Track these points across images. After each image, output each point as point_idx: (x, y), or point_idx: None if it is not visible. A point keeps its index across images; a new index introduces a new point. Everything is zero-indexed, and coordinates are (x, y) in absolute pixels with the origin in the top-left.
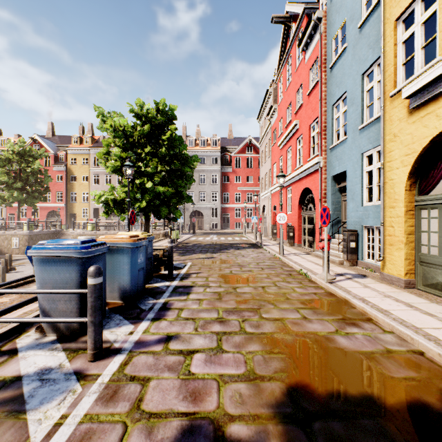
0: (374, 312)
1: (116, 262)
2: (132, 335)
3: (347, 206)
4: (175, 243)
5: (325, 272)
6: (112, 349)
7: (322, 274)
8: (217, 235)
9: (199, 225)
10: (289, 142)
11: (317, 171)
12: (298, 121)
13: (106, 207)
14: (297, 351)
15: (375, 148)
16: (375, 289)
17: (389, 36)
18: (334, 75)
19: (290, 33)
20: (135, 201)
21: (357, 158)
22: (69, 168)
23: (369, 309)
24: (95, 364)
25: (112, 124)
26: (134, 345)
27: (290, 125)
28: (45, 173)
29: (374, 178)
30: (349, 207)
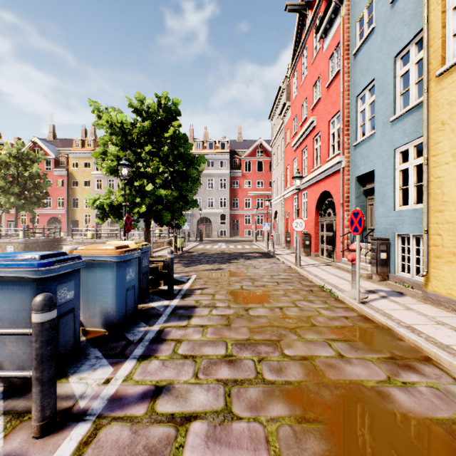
0: (434, 349)
1: (97, 280)
2: (107, 386)
3: (375, 210)
4: (180, 252)
5: (357, 290)
6: (74, 411)
7: (351, 292)
8: (226, 243)
9: (206, 232)
10: (305, 142)
11: (338, 172)
12: (315, 118)
13: (101, 212)
14: (341, 418)
15: (412, 142)
16: (421, 312)
17: (435, 2)
18: (359, 62)
19: (305, 22)
20: (134, 205)
21: (388, 155)
22: (70, 173)
23: (425, 343)
24: (41, 443)
25: (108, 120)
26: (106, 404)
27: (306, 123)
28: (44, 178)
29: (411, 177)
30: (378, 212)
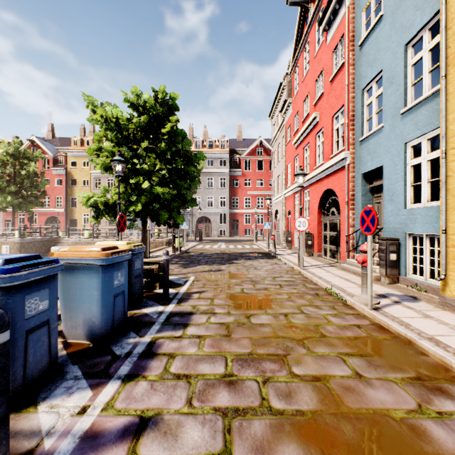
0: None
1: (81, 286)
2: (82, 417)
3: (384, 209)
4: (179, 252)
5: (369, 295)
6: None
7: (361, 296)
8: (226, 242)
9: (206, 232)
10: (307, 138)
11: (342, 169)
12: (318, 114)
13: (95, 211)
14: None
15: (425, 135)
16: (441, 320)
17: None
18: (365, 53)
19: (307, 16)
20: (130, 204)
21: (398, 149)
22: (69, 172)
23: None
24: None
25: (103, 115)
26: (77, 445)
27: (308, 119)
28: (41, 176)
29: (424, 173)
30: (387, 210)
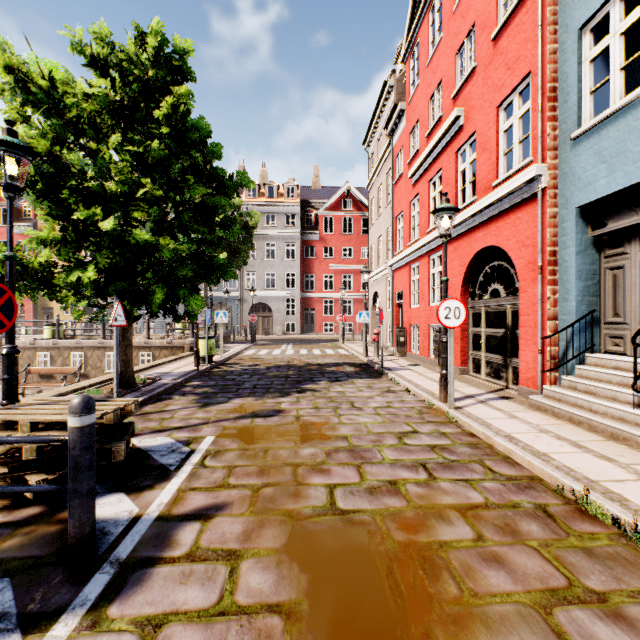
0: None
1: None
2: None
3: None
4: (206, 365)
5: None
6: None
7: None
8: (295, 344)
9: (265, 327)
10: (437, 163)
11: (526, 203)
12: (463, 110)
13: None
14: None
15: None
16: None
17: None
18: None
19: None
20: (74, 268)
21: None
22: (40, 230)
23: None
24: None
25: (15, 69)
26: None
27: (439, 127)
28: None
29: None
30: None
